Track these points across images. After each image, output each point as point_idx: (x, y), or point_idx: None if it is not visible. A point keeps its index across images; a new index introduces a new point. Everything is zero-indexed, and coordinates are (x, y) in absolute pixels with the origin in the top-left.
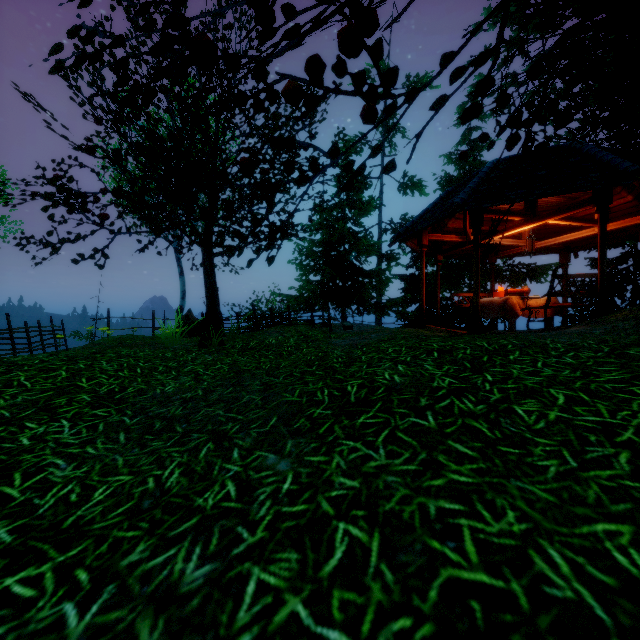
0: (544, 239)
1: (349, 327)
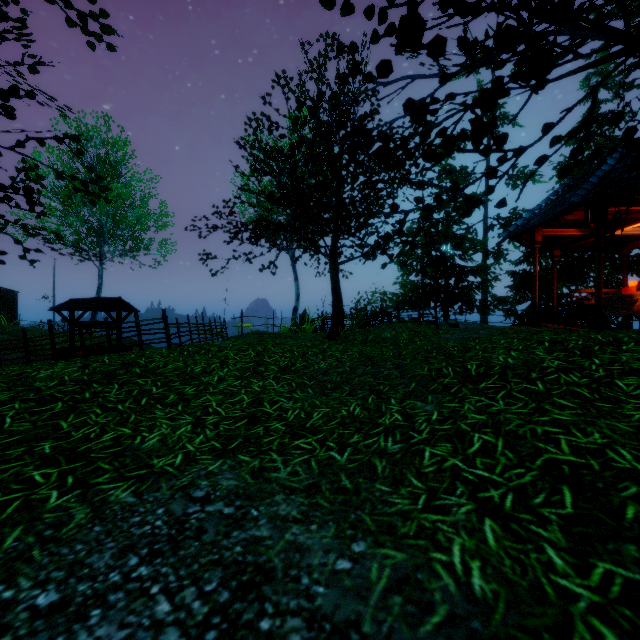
0: None
1: (455, 325)
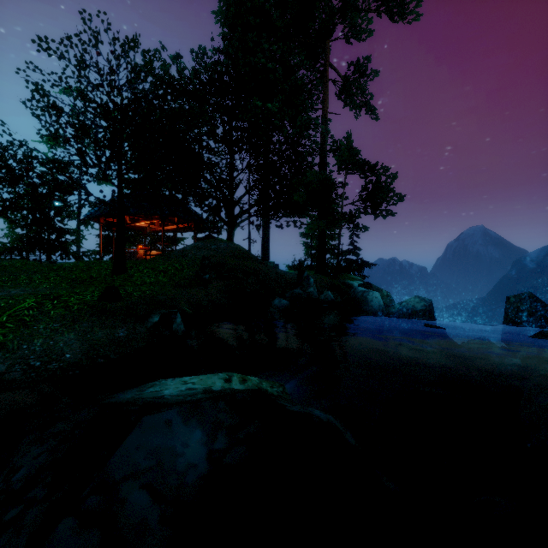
0: (168, 226)
1: (54, 262)
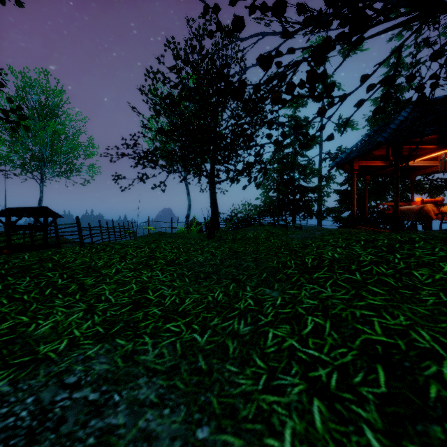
0: None
1: (299, 227)
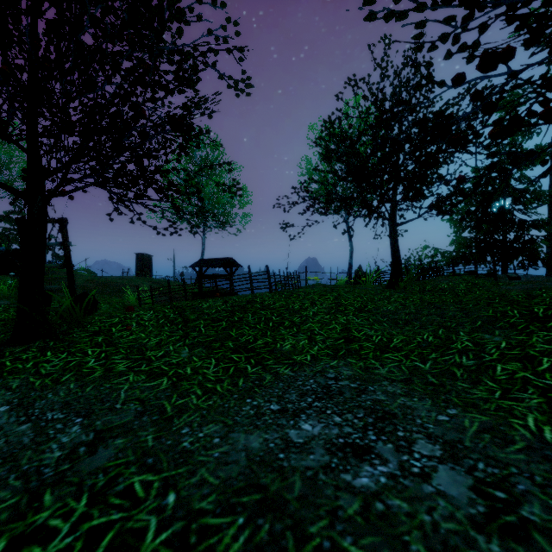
0: None
1: (515, 277)
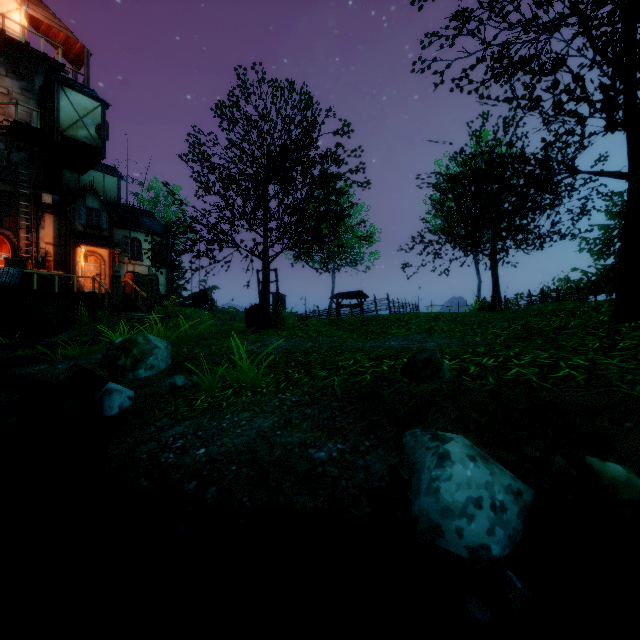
0: None
1: None
